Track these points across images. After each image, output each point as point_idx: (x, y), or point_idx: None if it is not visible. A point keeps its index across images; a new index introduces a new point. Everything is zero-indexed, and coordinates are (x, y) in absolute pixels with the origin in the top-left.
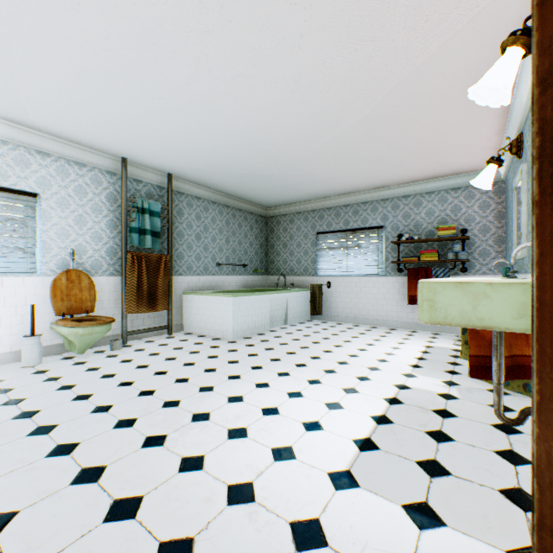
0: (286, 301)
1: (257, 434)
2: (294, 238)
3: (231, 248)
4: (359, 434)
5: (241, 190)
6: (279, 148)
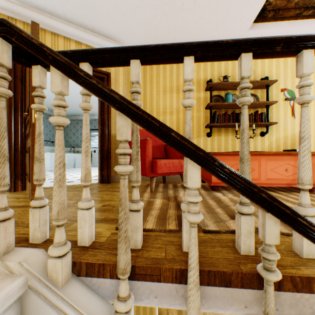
0: (75, 157)
1: (68, 177)
2: (79, 131)
3: (45, 133)
4: (95, 175)
5: (52, 107)
6: (72, 96)
